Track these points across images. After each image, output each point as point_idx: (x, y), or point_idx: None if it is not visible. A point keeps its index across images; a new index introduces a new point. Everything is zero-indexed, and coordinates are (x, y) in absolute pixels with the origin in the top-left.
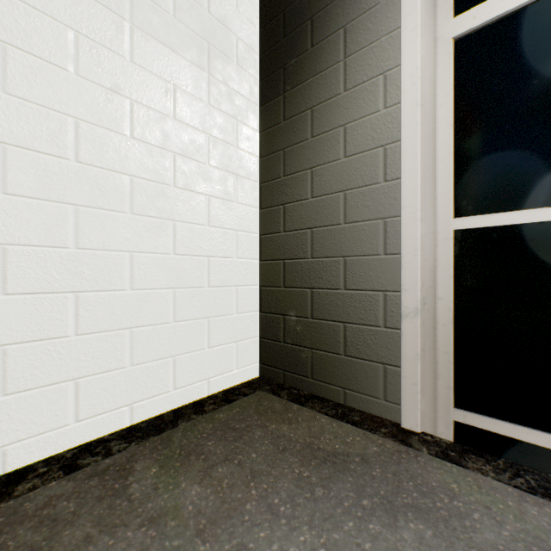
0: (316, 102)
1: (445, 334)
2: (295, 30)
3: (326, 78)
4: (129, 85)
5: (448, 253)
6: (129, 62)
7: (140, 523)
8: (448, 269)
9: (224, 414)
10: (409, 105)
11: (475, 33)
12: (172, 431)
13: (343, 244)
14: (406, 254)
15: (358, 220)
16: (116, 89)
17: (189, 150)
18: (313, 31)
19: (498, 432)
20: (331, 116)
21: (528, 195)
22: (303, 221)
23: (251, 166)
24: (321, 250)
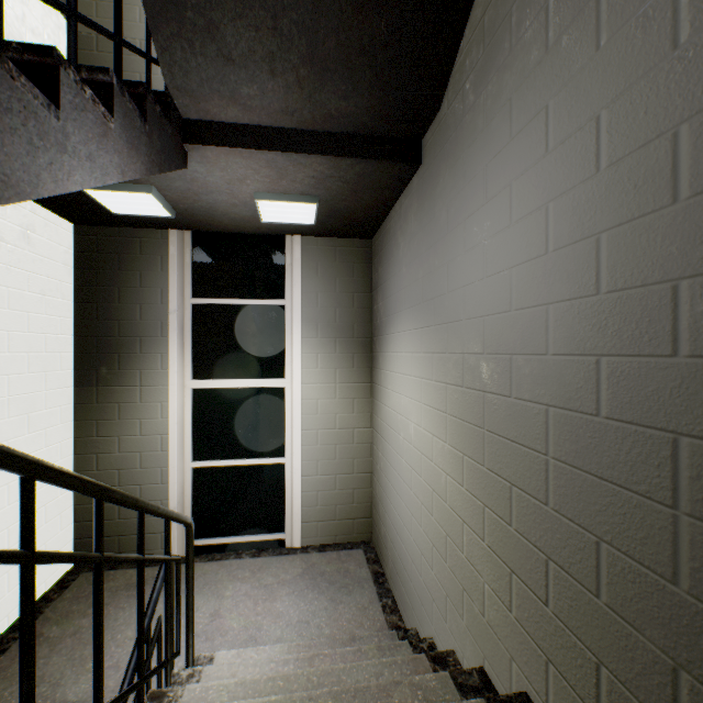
0: (123, 401)
1: (189, 510)
2: (107, 353)
3: (130, 391)
4: (8, 432)
5: (190, 477)
6: (8, 419)
7: (71, 636)
8: (190, 483)
9: (70, 594)
10: (173, 422)
11: (200, 388)
12: (45, 614)
13: (140, 479)
14: (172, 484)
15: (149, 467)
16: (2, 440)
17: (36, 446)
18: (121, 361)
19: (207, 543)
20: (133, 412)
21: (216, 455)
22: (113, 465)
23: (70, 429)
24: (126, 482)
